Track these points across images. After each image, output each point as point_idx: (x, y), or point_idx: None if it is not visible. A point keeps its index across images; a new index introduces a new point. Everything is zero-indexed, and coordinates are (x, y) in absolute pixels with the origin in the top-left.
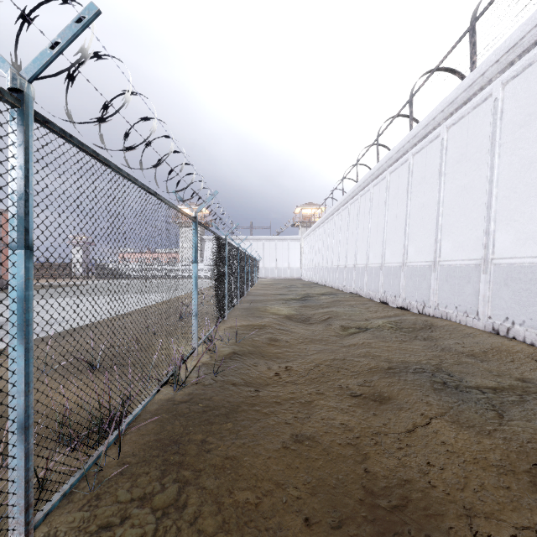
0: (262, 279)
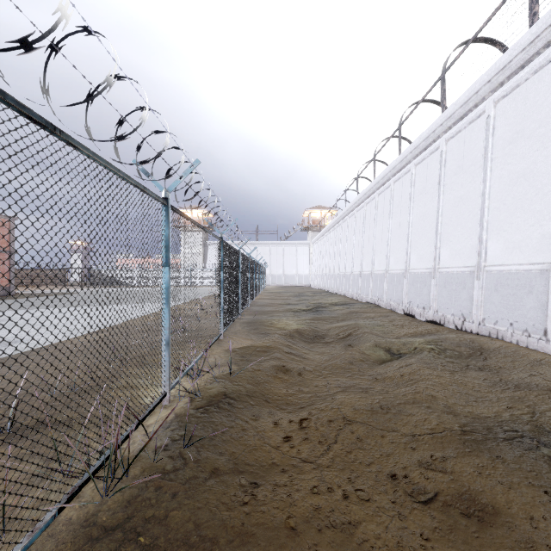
0: (268, 287)
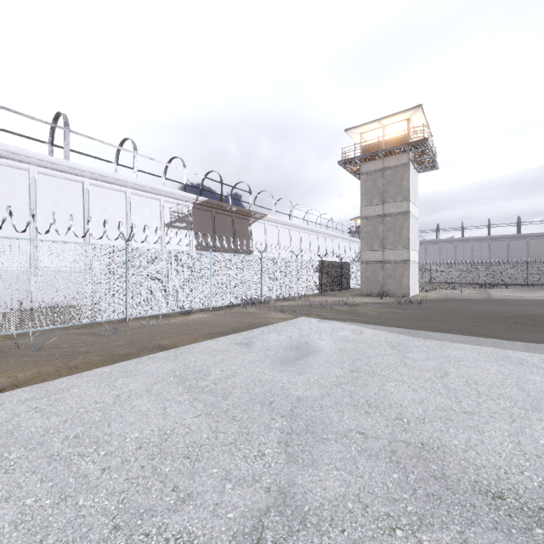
0: None
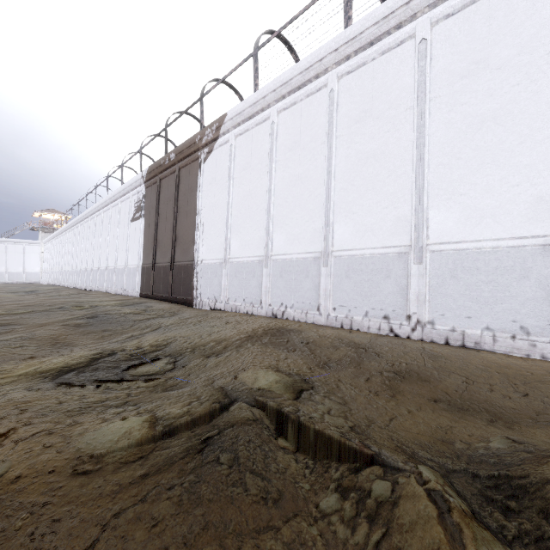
0: None
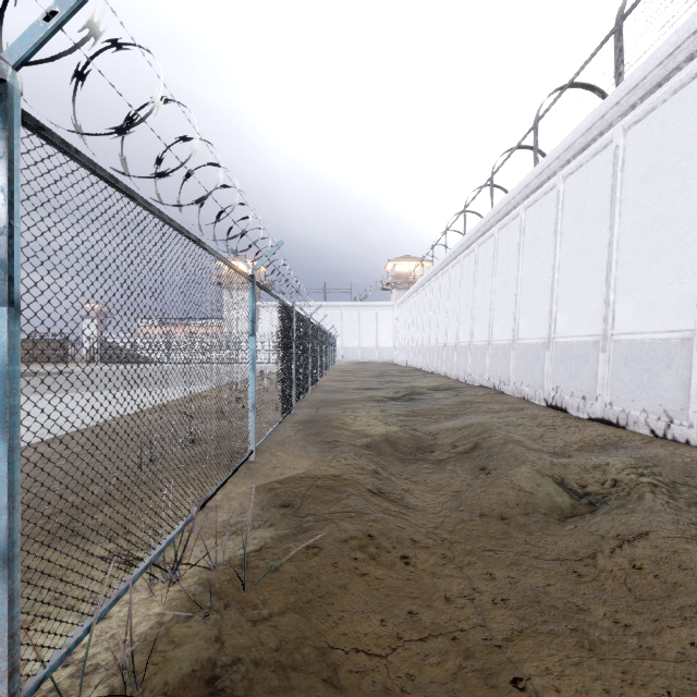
0: (339, 364)
